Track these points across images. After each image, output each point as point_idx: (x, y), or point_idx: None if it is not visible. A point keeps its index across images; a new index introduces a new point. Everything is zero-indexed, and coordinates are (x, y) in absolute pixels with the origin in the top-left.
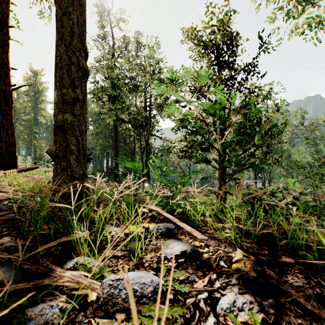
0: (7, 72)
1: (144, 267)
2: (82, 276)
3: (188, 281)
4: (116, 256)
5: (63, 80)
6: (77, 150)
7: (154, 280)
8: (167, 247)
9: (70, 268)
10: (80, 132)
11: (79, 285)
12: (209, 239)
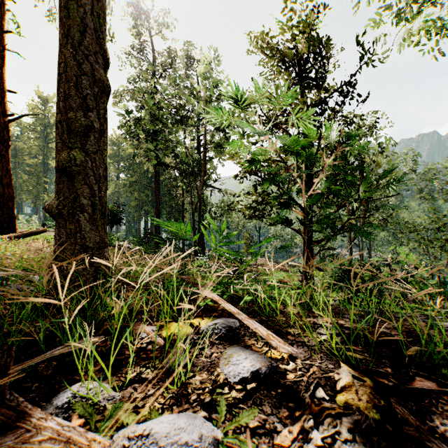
0: (2, 96)
1: (189, 402)
2: (77, 426)
3: (264, 430)
4: (144, 378)
5: (69, 99)
6: (92, 206)
7: (204, 435)
8: (229, 361)
9: (62, 405)
10: (97, 178)
11: (70, 446)
12: (294, 345)
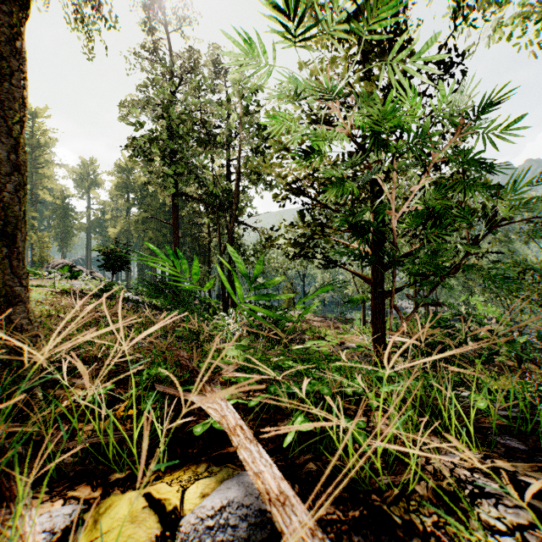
0: None
1: None
2: None
3: None
4: None
5: None
6: None
7: None
8: None
9: None
10: None
11: None
12: None
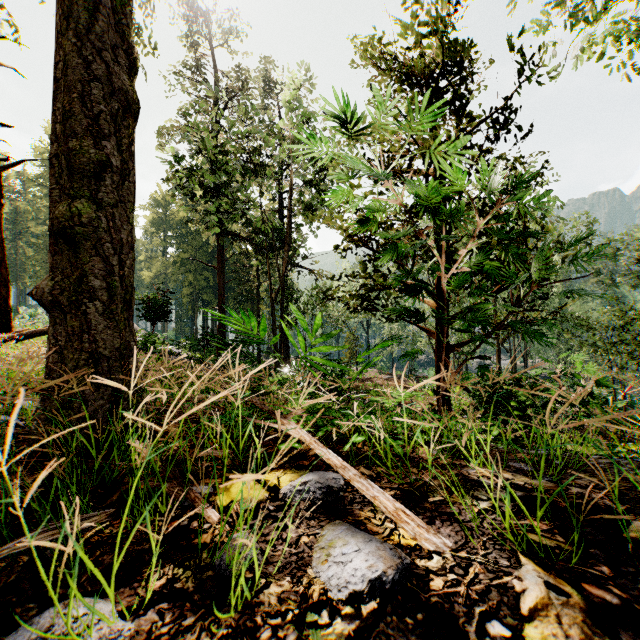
0: None
1: None
2: None
3: None
4: (179, 590)
5: (71, 119)
6: (108, 290)
7: None
8: (328, 555)
9: None
10: (116, 246)
11: None
12: (437, 521)
